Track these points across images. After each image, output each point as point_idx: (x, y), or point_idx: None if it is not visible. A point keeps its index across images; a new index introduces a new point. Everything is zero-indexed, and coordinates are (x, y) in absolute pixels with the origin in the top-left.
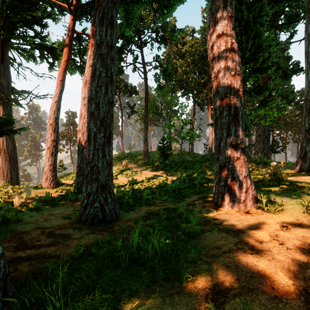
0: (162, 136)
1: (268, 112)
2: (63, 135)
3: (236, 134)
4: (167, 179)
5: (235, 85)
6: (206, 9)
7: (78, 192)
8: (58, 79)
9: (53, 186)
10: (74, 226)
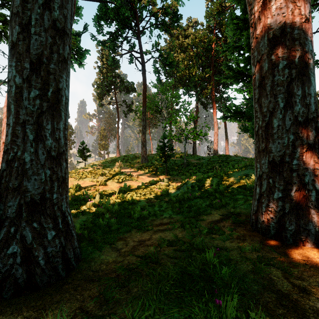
0: (163, 134)
1: None
2: None
3: (304, 101)
4: (169, 185)
5: (302, 9)
6: None
7: None
8: None
9: None
10: None
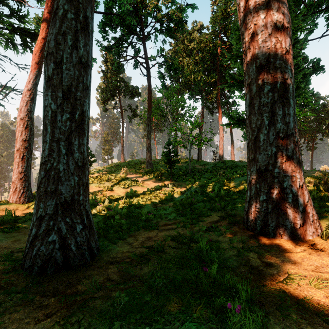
0: (168, 140)
1: None
2: None
3: (284, 120)
4: (173, 191)
5: (283, 43)
6: (216, 2)
7: None
8: (33, 61)
9: (23, 200)
10: (3, 282)
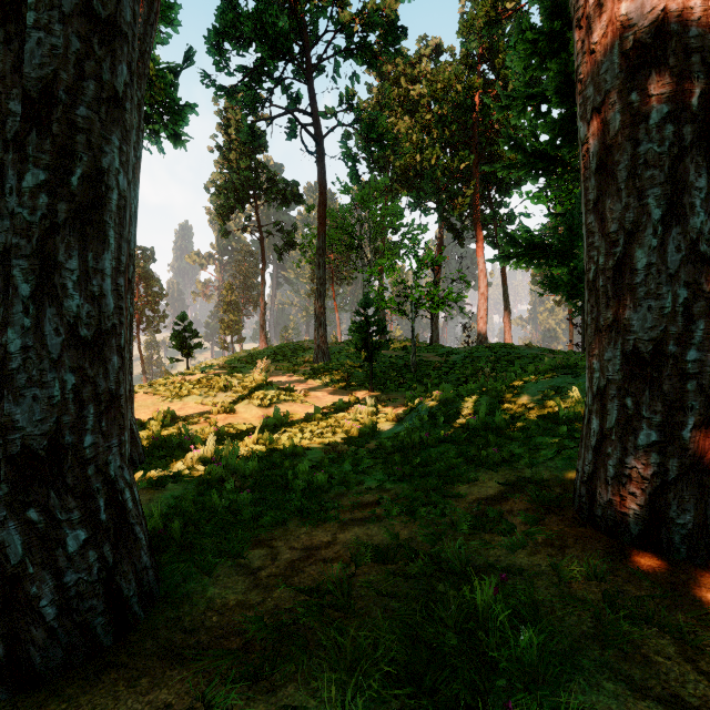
0: (364, 296)
1: None
2: None
3: None
4: (377, 413)
5: None
6: None
7: None
8: None
9: None
10: None
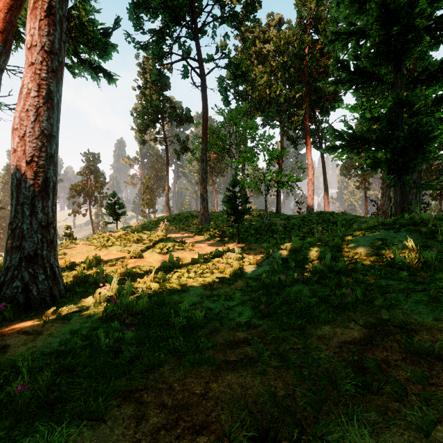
0: (233, 178)
1: (441, 125)
2: (78, 189)
3: None
4: (242, 259)
5: None
6: None
7: (3, 294)
8: None
9: None
10: None
